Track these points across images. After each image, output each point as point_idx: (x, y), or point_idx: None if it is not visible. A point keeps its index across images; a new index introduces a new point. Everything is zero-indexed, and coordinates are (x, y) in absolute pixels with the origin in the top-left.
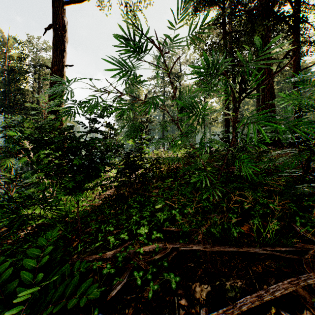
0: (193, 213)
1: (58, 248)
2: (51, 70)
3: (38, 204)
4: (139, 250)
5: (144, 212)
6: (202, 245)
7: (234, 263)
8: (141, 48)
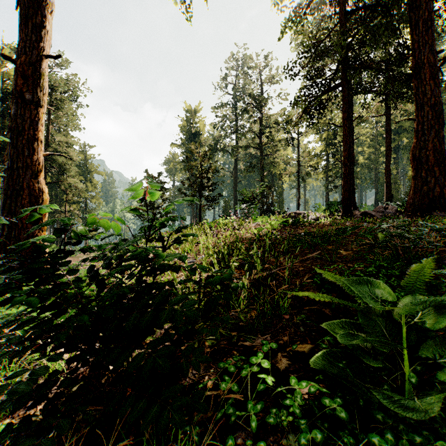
0: None
1: None
2: (16, 63)
3: None
4: None
5: None
6: None
7: None
8: None
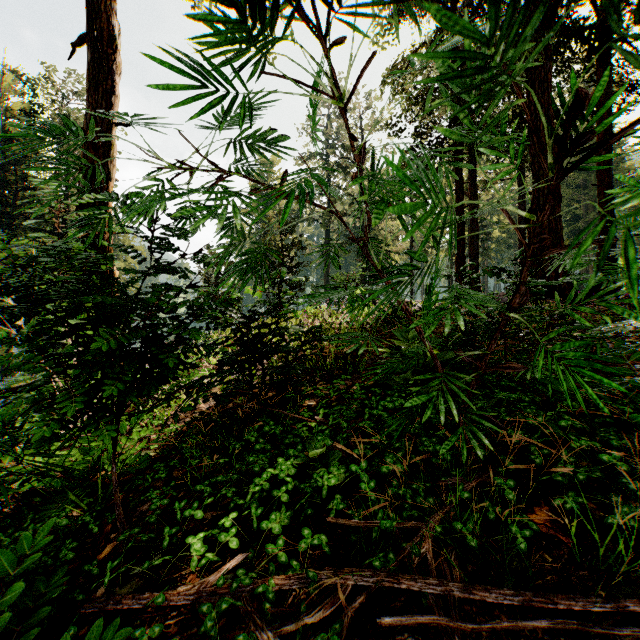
0: (404, 476)
1: (57, 570)
2: (85, 133)
3: (25, 443)
4: (263, 589)
5: (283, 466)
6: (436, 582)
7: (527, 637)
8: (261, 5)
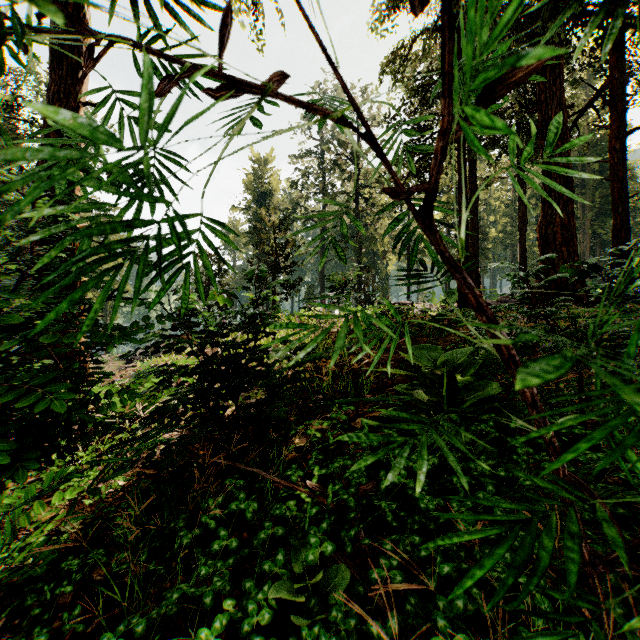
0: None
1: None
2: None
3: None
4: None
5: (249, 606)
6: None
7: None
8: None
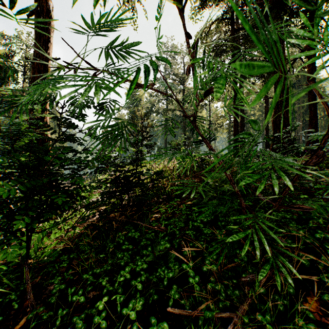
0: (218, 274)
1: None
2: (33, 63)
3: None
4: None
5: (138, 263)
6: None
7: None
8: None
